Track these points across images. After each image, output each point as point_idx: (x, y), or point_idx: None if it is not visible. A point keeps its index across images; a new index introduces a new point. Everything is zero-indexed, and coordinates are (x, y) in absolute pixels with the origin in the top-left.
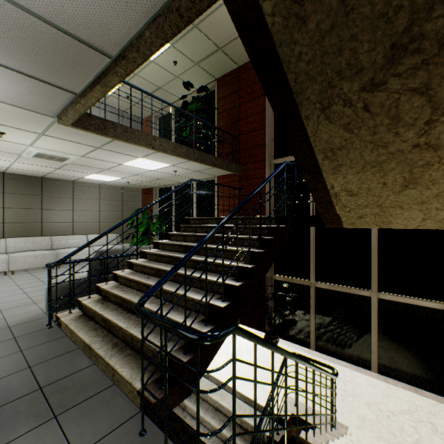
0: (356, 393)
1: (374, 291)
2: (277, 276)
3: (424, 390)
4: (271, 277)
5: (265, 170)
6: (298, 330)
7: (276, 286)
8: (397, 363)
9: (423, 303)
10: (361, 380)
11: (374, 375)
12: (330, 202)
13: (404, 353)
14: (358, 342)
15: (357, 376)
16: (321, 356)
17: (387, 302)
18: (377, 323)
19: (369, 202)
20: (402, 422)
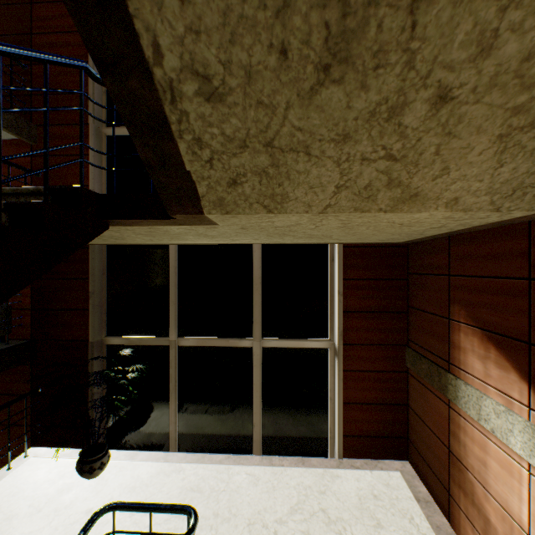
0: (234, 510)
1: (257, 338)
2: (114, 338)
3: (311, 458)
4: (102, 342)
5: (88, 142)
6: (151, 424)
7: (111, 356)
8: (284, 430)
9: (309, 344)
10: (241, 479)
11: (257, 461)
12: (165, 126)
13: (290, 415)
14: (238, 417)
15: (236, 473)
16: (186, 459)
17: (272, 351)
18: (261, 383)
19: (250, 128)
20: (294, 531)
